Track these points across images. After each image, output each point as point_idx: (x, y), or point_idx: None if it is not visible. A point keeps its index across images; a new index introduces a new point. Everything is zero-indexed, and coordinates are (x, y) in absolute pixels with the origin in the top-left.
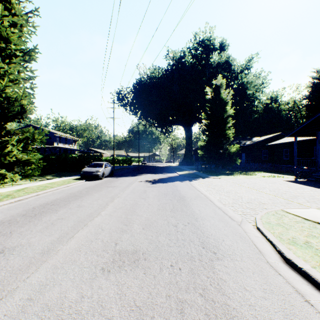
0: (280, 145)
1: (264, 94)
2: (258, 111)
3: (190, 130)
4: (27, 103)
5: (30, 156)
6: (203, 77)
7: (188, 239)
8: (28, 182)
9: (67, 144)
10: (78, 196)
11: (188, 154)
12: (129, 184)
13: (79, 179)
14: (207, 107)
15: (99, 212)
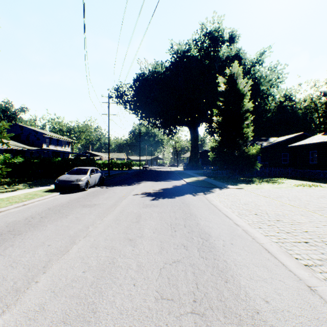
0: (304, 146)
1: (279, 90)
2: (270, 110)
3: (196, 131)
4: None
5: None
6: (211, 70)
7: None
8: None
9: (59, 146)
10: (14, 232)
11: (193, 157)
12: (118, 201)
13: (53, 190)
14: (220, 101)
15: None
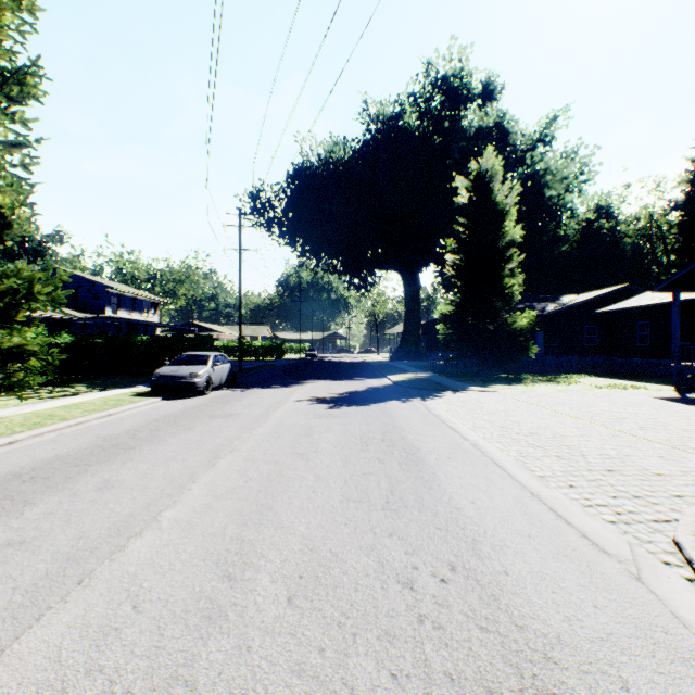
0: (627, 312)
1: (583, 198)
2: (568, 237)
3: (415, 280)
4: (16, 205)
5: (21, 337)
6: (446, 159)
7: (474, 674)
8: (18, 402)
9: (136, 312)
10: (121, 446)
11: (410, 335)
12: (269, 409)
13: (149, 394)
14: (459, 224)
15: (157, 513)
